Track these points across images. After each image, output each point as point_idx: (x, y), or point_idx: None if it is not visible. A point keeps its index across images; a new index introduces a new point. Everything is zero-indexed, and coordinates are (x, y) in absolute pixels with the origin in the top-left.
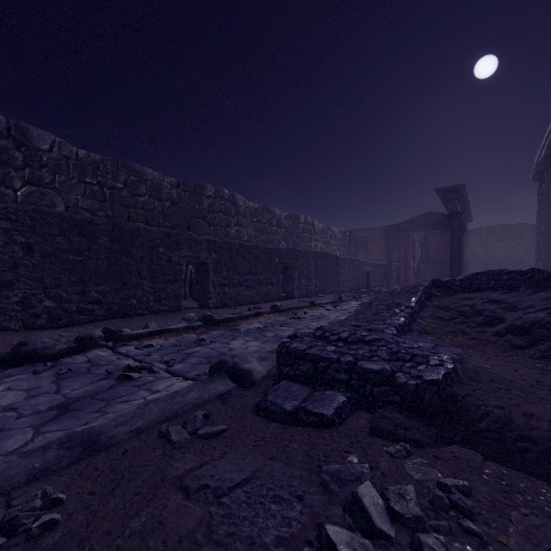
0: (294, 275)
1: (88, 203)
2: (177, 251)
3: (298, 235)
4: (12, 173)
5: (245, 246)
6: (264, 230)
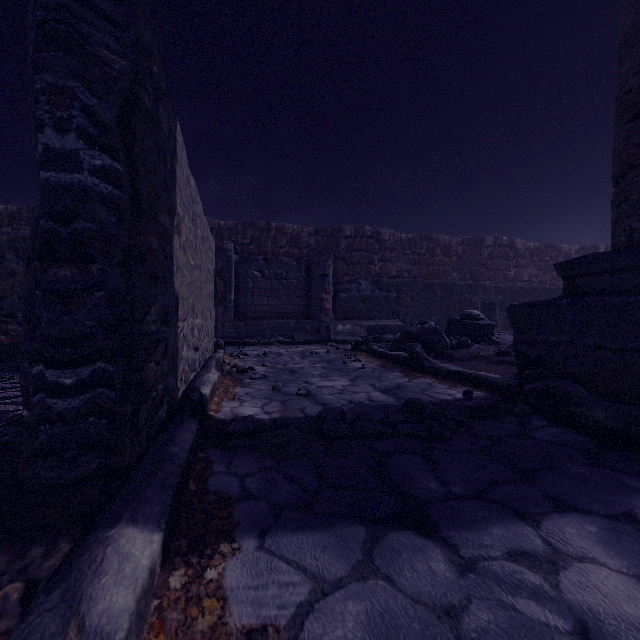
0: None
1: (406, 267)
2: (475, 296)
3: None
4: (374, 257)
5: (525, 289)
6: (547, 268)
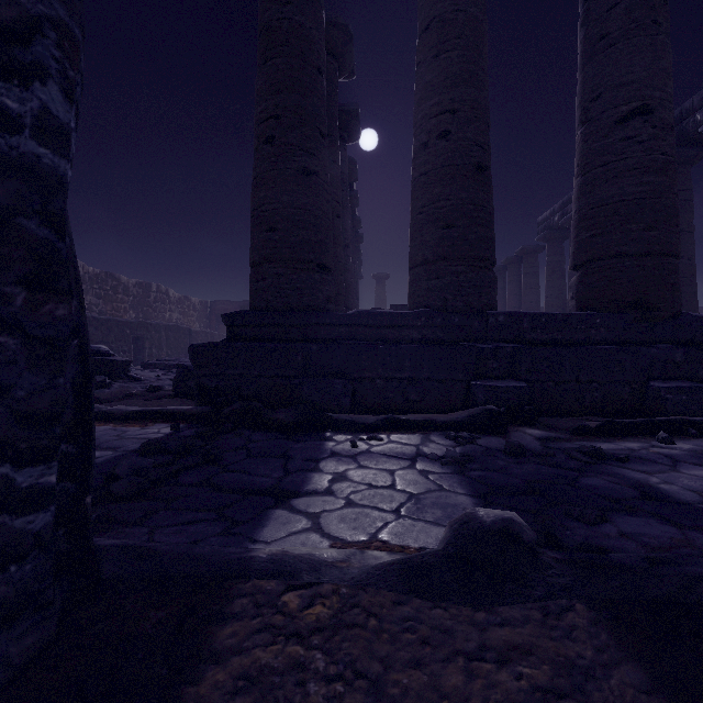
0: (146, 344)
1: None
2: None
3: (149, 304)
4: None
5: (98, 319)
6: (108, 297)
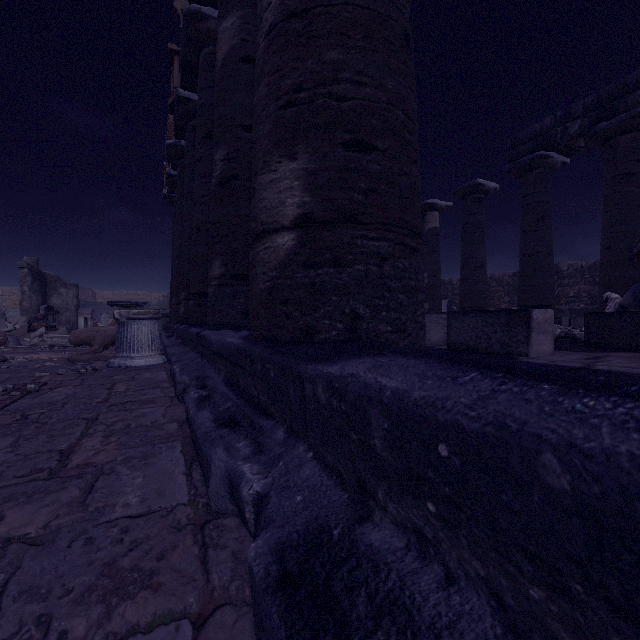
0: None
1: (585, 288)
2: None
3: None
4: None
5: None
6: None
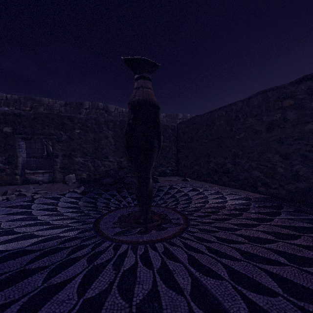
0: None
1: None
2: None
3: None
4: None
5: None
6: None
